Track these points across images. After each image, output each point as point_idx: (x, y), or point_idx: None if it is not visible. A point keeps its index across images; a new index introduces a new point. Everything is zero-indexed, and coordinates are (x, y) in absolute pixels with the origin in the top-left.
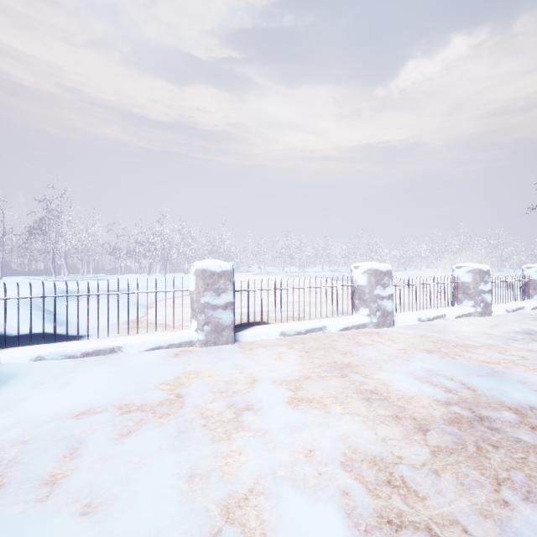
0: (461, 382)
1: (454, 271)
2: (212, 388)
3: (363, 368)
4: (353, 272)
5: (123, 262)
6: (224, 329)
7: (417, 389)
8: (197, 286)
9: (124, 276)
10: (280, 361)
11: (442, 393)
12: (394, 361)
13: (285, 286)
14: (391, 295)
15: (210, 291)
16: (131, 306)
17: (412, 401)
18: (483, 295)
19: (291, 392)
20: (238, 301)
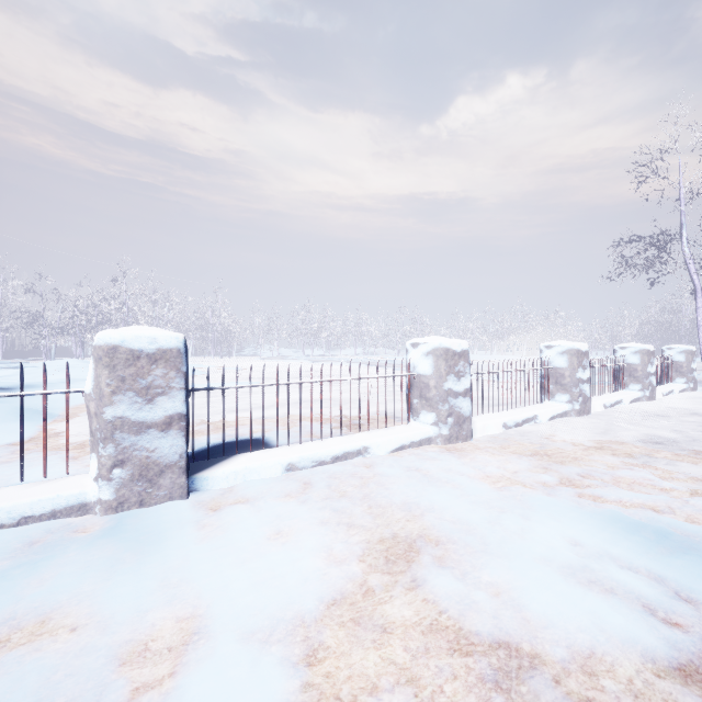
0: (651, 576)
1: (542, 352)
2: (52, 696)
3: (453, 552)
4: (410, 353)
5: (54, 340)
6: (163, 471)
7: (589, 620)
8: (97, 383)
9: (51, 362)
10: (278, 545)
11: (644, 625)
12: (504, 523)
13: (305, 375)
14: (468, 390)
15: (128, 393)
16: (11, 418)
17: (597, 670)
18: (582, 386)
19: (292, 680)
20: (228, 401)
